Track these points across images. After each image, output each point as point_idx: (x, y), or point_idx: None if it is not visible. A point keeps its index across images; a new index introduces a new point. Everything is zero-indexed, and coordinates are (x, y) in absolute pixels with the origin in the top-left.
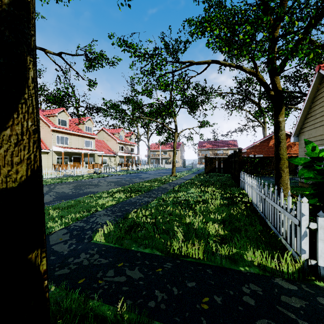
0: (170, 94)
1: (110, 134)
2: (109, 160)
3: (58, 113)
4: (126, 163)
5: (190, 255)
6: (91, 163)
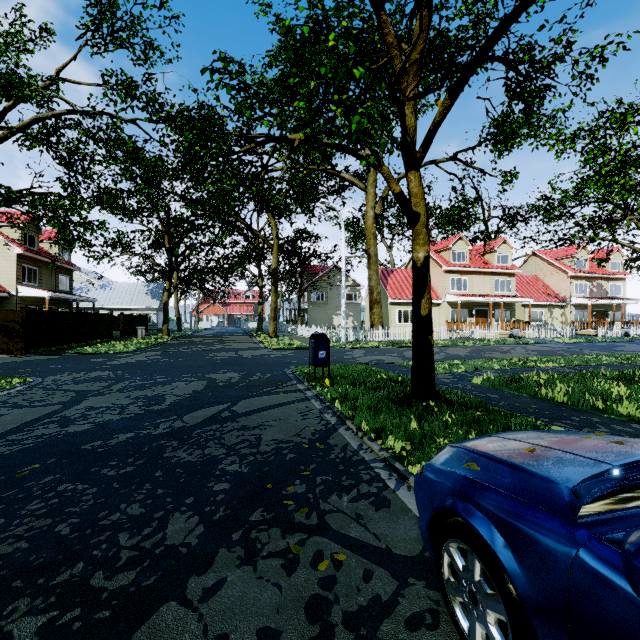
0: None
1: (550, 262)
2: (547, 314)
3: (453, 243)
4: (594, 320)
5: (555, 399)
6: (507, 320)
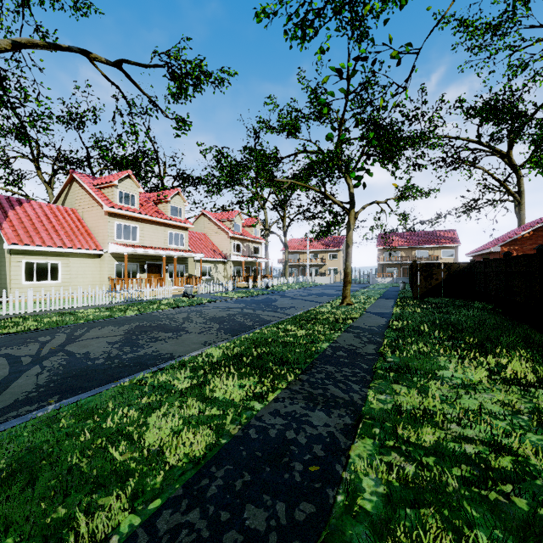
0: (339, 127)
1: (216, 222)
2: (214, 269)
3: (120, 180)
4: (245, 274)
5: None
6: (181, 275)
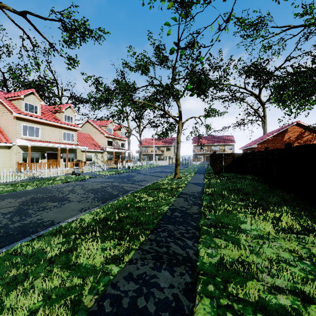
0: (173, 70)
1: (96, 127)
2: (95, 156)
3: (25, 95)
4: (115, 160)
5: None
6: (72, 160)
